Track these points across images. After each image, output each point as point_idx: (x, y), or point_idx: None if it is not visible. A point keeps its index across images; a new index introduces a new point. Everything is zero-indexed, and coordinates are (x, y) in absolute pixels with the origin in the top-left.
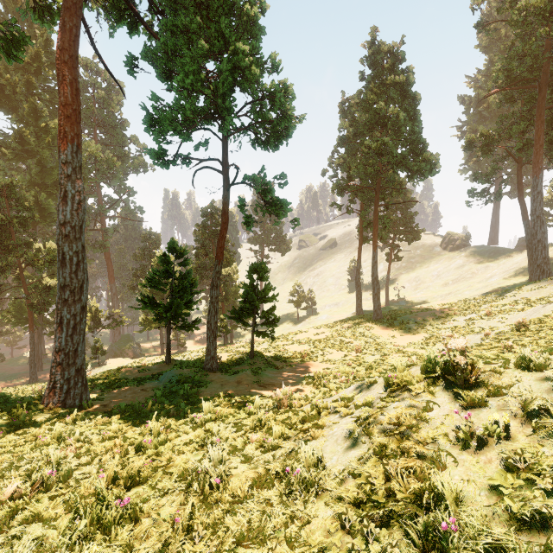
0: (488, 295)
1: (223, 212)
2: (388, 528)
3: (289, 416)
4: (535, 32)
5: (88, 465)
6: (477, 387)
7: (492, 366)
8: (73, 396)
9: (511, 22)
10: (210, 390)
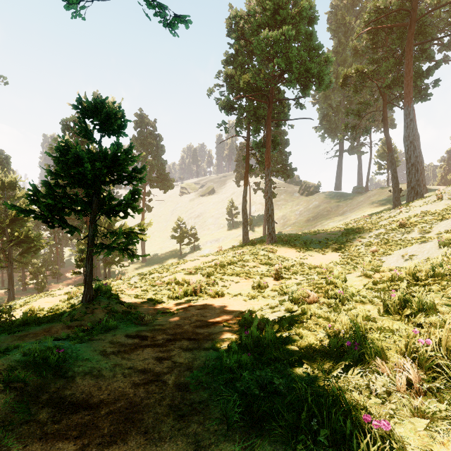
0: (369, 218)
1: None
2: None
3: None
4: None
5: None
6: None
7: None
8: None
9: None
10: None
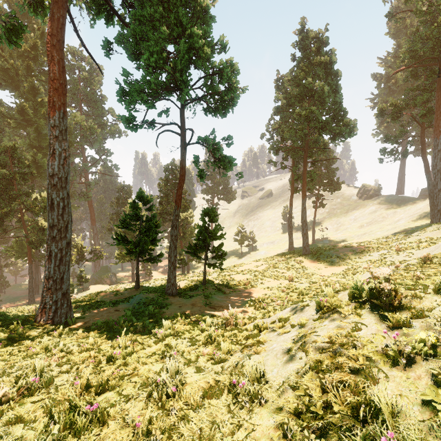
0: (397, 235)
1: (181, 166)
2: (327, 438)
3: (234, 333)
4: (436, 19)
5: (67, 372)
6: (400, 310)
7: (412, 292)
8: (59, 314)
9: (416, 11)
10: (170, 311)
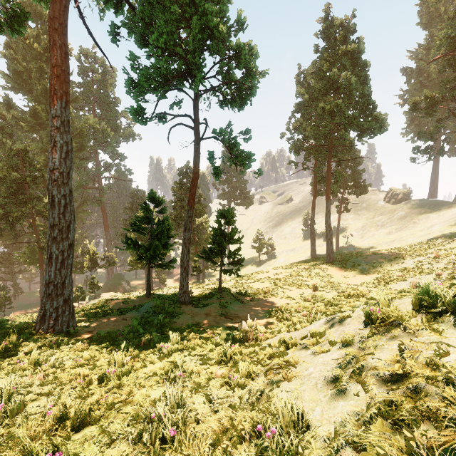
0: (433, 241)
1: (194, 163)
2: None
3: (255, 349)
4: None
5: (49, 395)
6: None
7: None
8: (60, 323)
9: None
10: (181, 321)
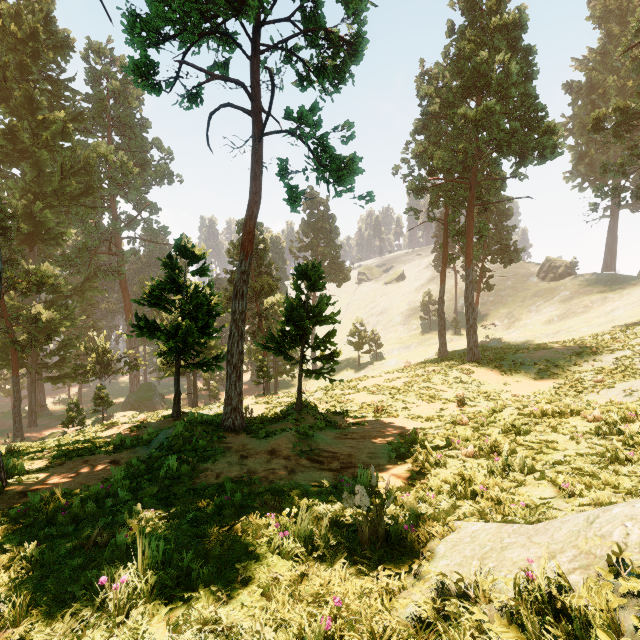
0: (632, 328)
1: (252, 175)
2: None
3: (402, 585)
4: None
5: None
6: None
7: None
8: None
9: None
10: (218, 468)
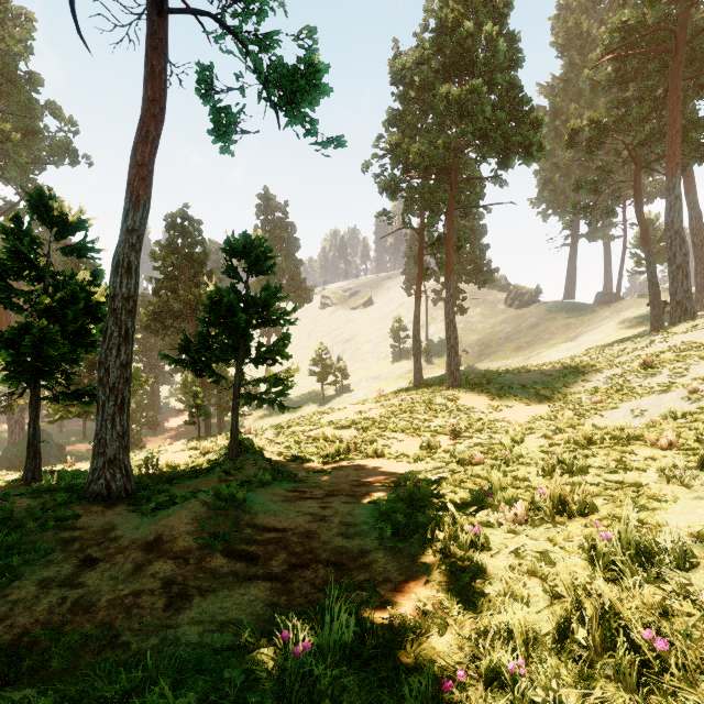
0: (608, 348)
1: (147, 70)
2: None
3: None
4: None
5: None
6: None
7: None
8: None
9: None
10: (3, 605)
